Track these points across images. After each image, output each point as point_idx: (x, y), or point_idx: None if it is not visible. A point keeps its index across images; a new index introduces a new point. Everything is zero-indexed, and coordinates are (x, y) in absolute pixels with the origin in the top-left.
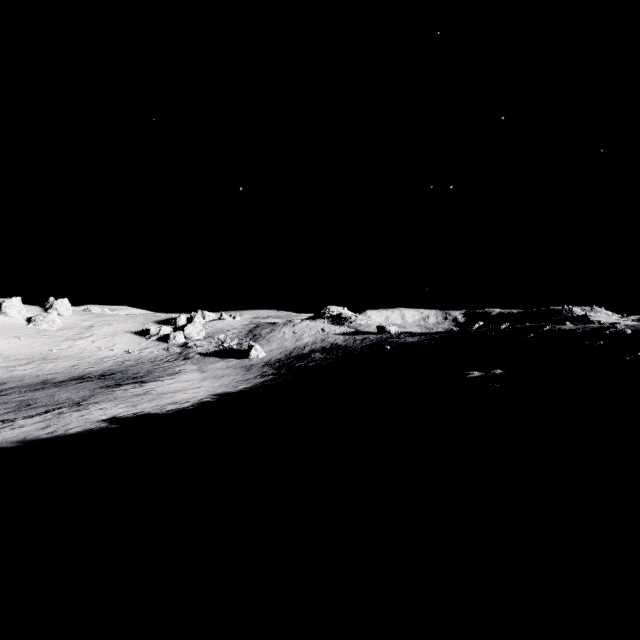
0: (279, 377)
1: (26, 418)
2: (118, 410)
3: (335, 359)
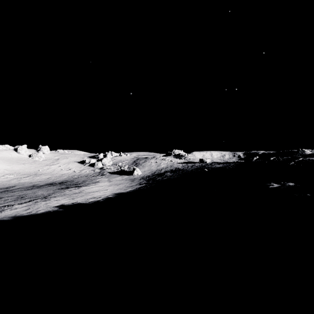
0: (148, 185)
1: (19, 204)
2: (64, 201)
3: (177, 176)
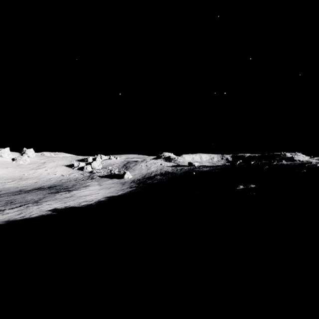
0: (139, 188)
1: (10, 209)
2: (57, 205)
3: (167, 179)
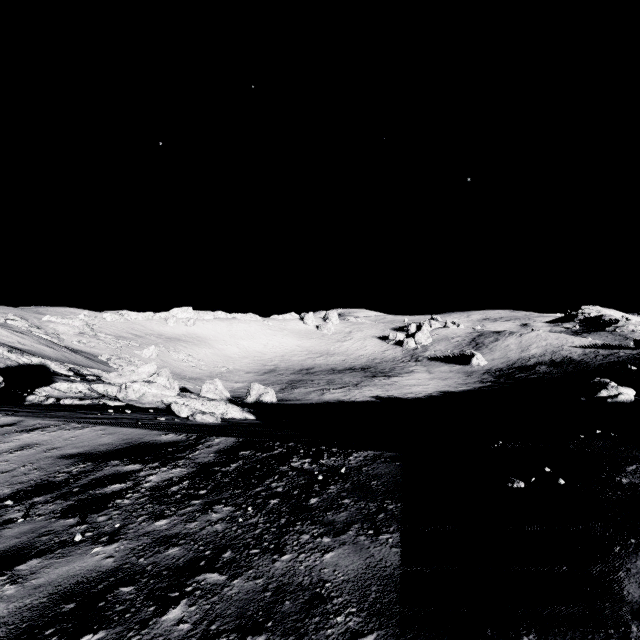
0: (496, 385)
1: (334, 389)
2: (378, 392)
3: (561, 374)
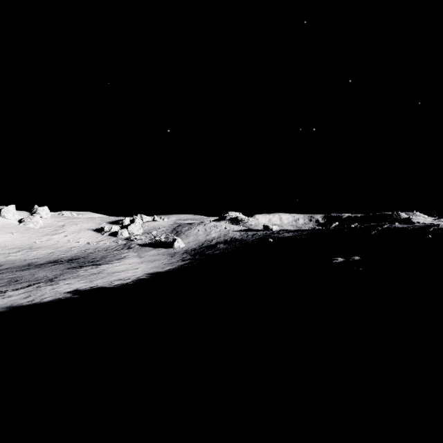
0: (194, 261)
1: (14, 290)
2: (79, 285)
3: (234, 248)
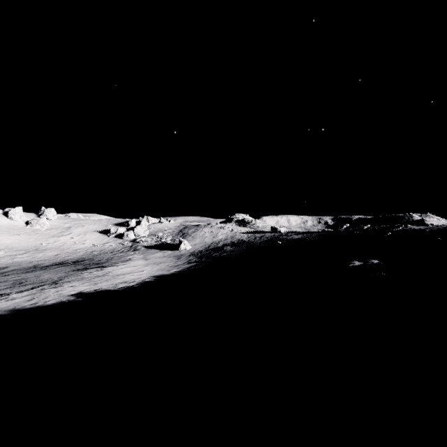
0: (200, 264)
1: (18, 293)
2: (83, 287)
3: (241, 251)
